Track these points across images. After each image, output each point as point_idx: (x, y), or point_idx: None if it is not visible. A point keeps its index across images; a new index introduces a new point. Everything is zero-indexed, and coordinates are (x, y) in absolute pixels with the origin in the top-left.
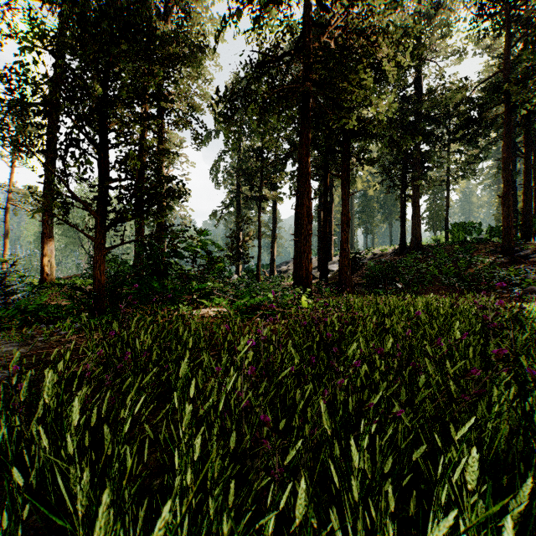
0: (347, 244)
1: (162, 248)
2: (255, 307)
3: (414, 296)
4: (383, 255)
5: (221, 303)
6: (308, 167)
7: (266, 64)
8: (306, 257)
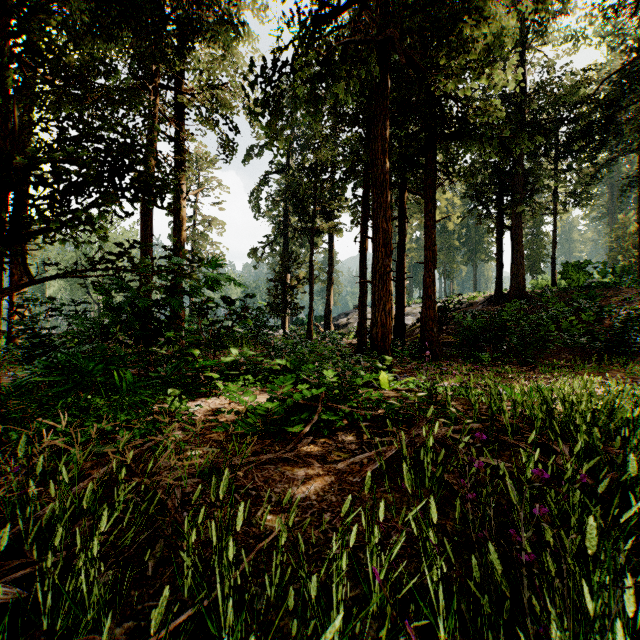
0: (434, 289)
1: (180, 295)
2: (304, 403)
3: (533, 362)
4: (473, 305)
5: (235, 400)
6: (385, 170)
7: (322, 17)
8: (382, 307)
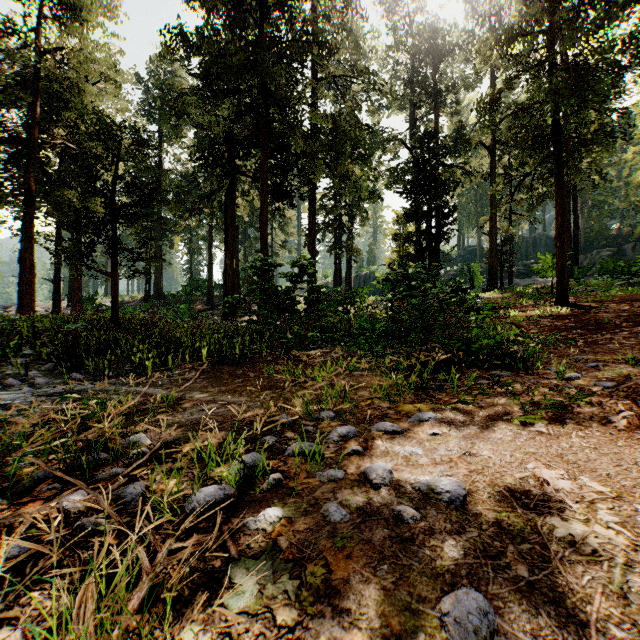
0: (80, 289)
1: None
2: None
3: None
4: (132, 302)
5: None
6: (32, 231)
7: None
8: (30, 298)
